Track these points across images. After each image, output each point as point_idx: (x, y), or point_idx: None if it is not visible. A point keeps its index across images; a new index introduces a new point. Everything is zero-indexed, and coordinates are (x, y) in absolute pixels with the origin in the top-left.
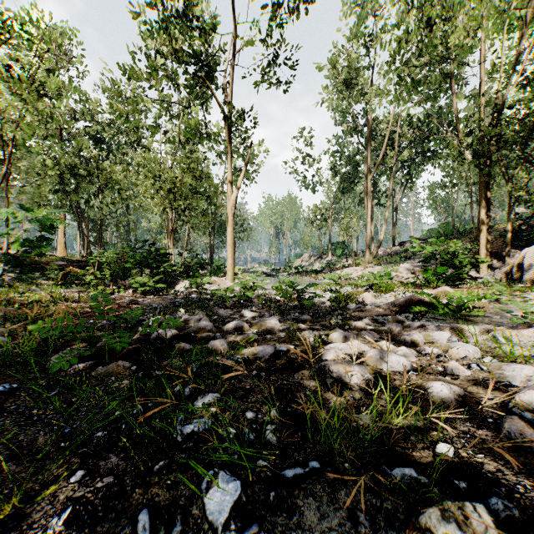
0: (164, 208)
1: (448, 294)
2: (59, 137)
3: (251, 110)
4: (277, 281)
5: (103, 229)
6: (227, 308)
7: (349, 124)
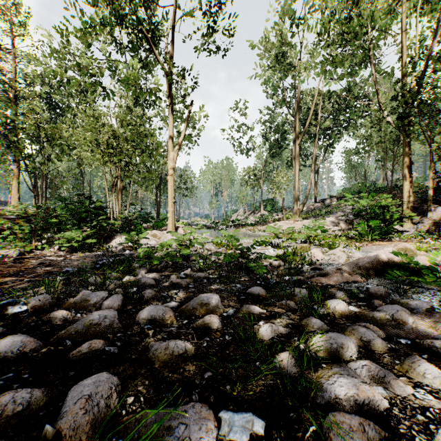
0: (104, 161)
1: (409, 251)
2: (13, 99)
3: (191, 68)
4: (216, 234)
5: (58, 186)
6: (157, 270)
7: (278, 98)
